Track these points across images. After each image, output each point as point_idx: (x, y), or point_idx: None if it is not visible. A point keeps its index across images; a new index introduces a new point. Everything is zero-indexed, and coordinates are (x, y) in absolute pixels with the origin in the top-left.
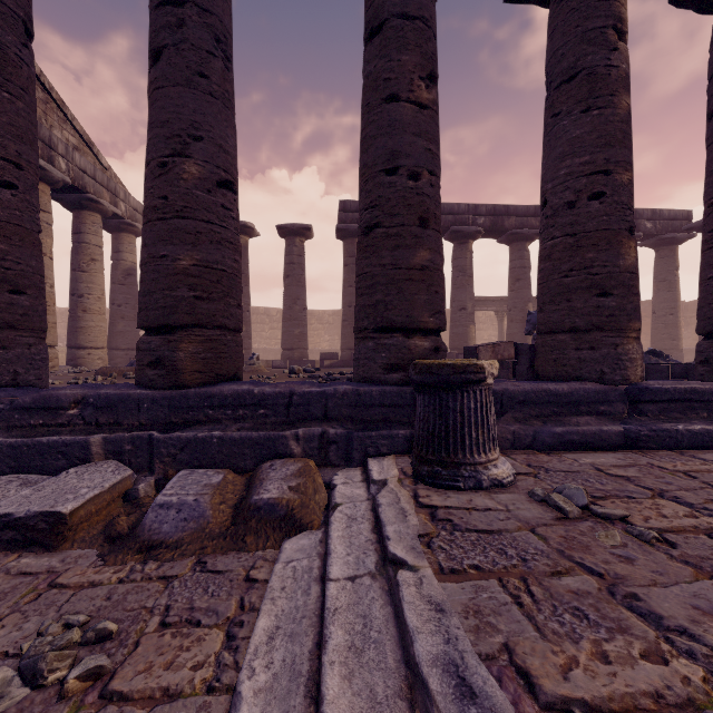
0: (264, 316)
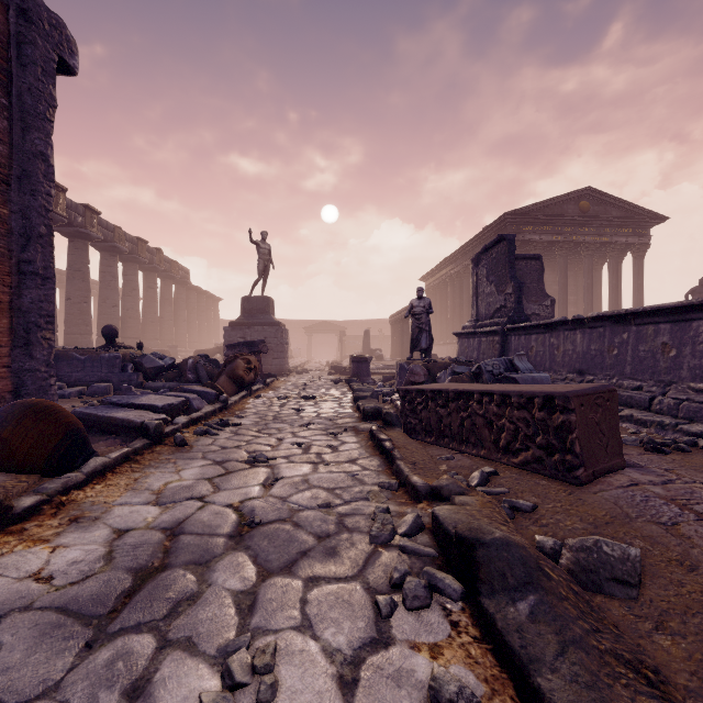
0: None
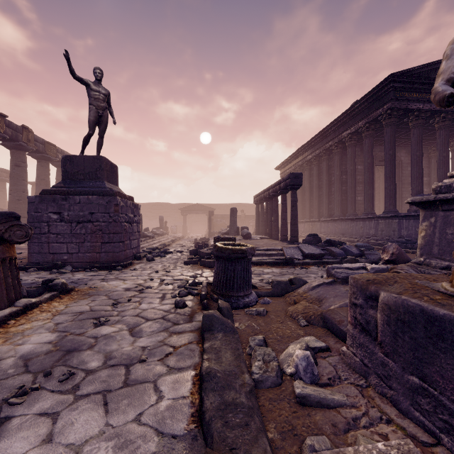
0: None
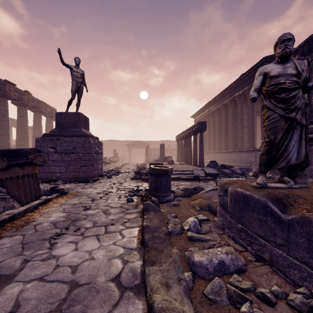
0: None
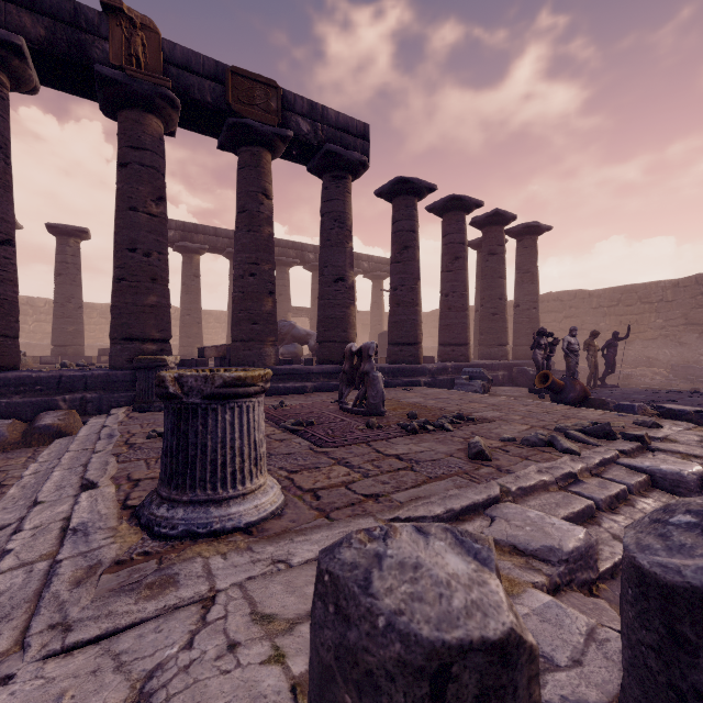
0: (26, 307)
